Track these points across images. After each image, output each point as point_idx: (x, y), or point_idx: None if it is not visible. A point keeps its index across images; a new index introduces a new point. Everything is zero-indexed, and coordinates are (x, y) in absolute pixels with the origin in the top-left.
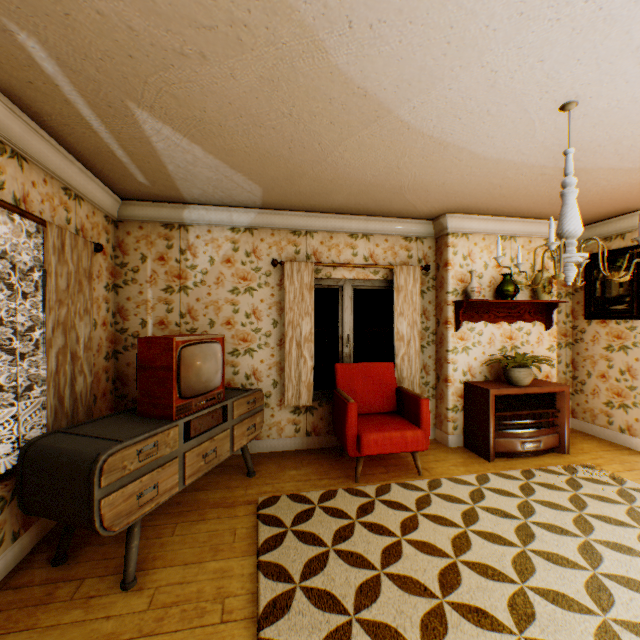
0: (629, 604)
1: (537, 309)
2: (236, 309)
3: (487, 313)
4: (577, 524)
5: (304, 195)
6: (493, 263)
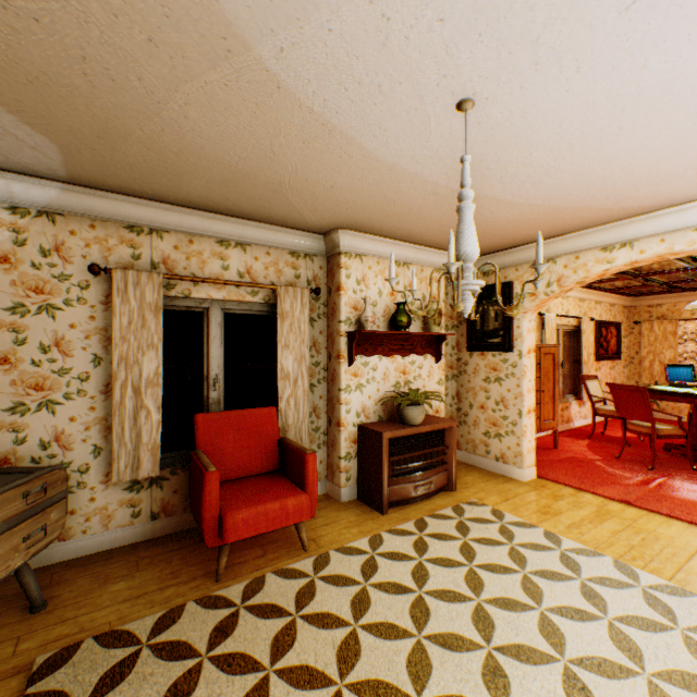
0: (524, 684)
1: (429, 341)
2: (21, 338)
3: (382, 346)
4: (469, 581)
5: (139, 171)
6: (388, 290)
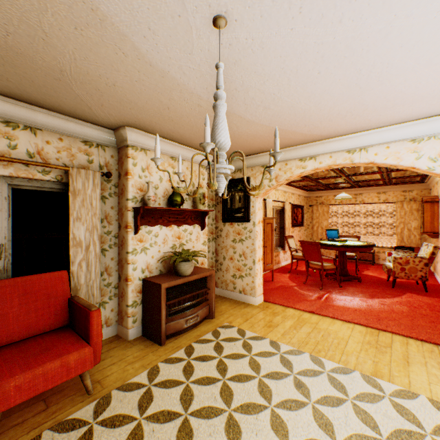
0: None
1: (197, 215)
2: None
3: (162, 218)
4: (223, 394)
5: None
6: (167, 178)
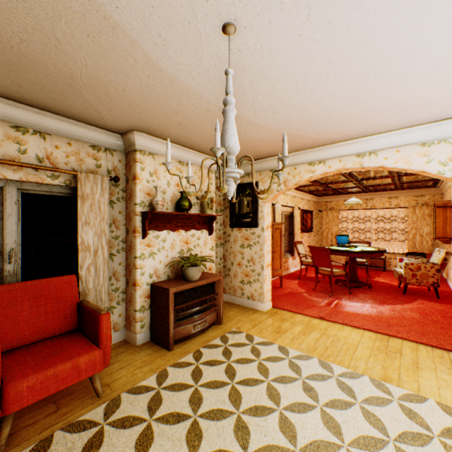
0: None
1: (204, 220)
2: None
3: (170, 223)
4: (232, 397)
5: None
6: (175, 182)
